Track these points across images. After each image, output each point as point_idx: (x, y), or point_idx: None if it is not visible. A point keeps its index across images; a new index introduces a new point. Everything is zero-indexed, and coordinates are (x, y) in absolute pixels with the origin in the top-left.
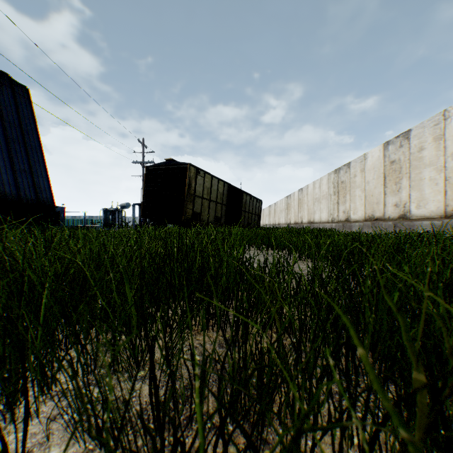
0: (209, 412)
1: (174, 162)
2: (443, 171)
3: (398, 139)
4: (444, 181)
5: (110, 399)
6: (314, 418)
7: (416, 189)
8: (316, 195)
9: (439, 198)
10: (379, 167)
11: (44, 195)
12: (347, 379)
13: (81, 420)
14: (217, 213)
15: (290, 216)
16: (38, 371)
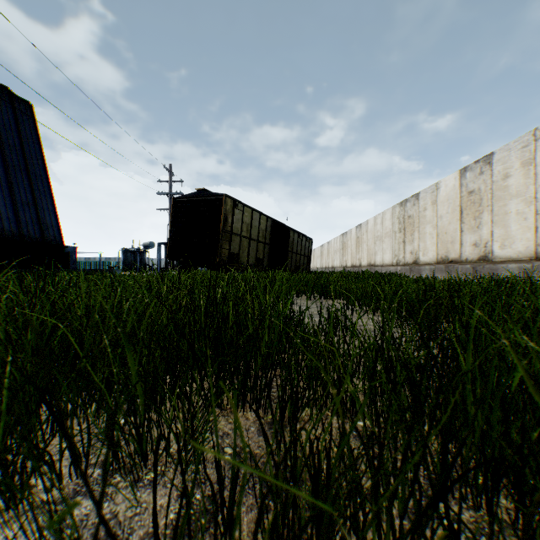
0: None
1: (207, 193)
2: (533, 203)
3: (477, 164)
4: (534, 215)
5: None
6: None
7: (500, 225)
8: (378, 233)
9: (529, 236)
10: (455, 198)
11: (51, 233)
12: (445, 501)
13: None
14: (259, 254)
15: (346, 257)
16: None
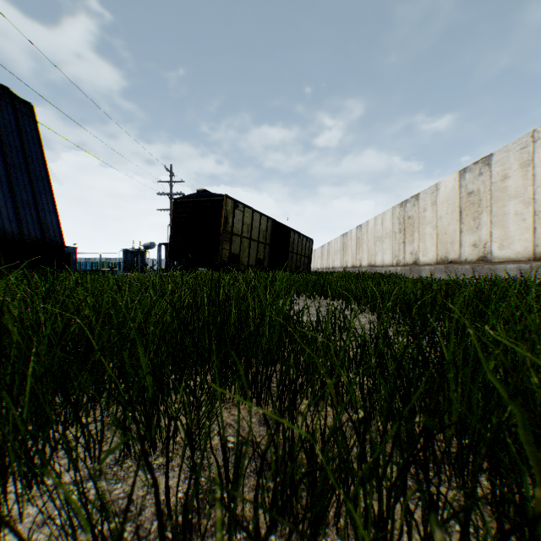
0: (245, 515)
1: (207, 193)
2: (531, 204)
3: (476, 165)
4: (532, 216)
5: (87, 539)
6: (386, 540)
7: (499, 226)
8: (378, 233)
9: (527, 237)
10: (454, 199)
11: (52, 233)
12: (426, 476)
13: (73, 532)
14: (259, 254)
15: (347, 258)
16: (23, 461)
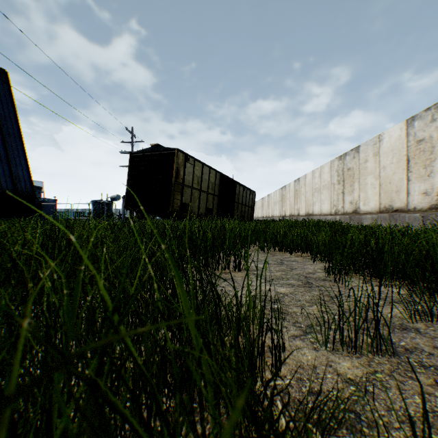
0: None
1: (160, 147)
2: None
3: (428, 112)
4: None
5: None
6: None
7: None
8: (316, 185)
9: None
10: (400, 148)
11: (24, 186)
12: None
13: None
14: (209, 204)
15: (285, 208)
16: None
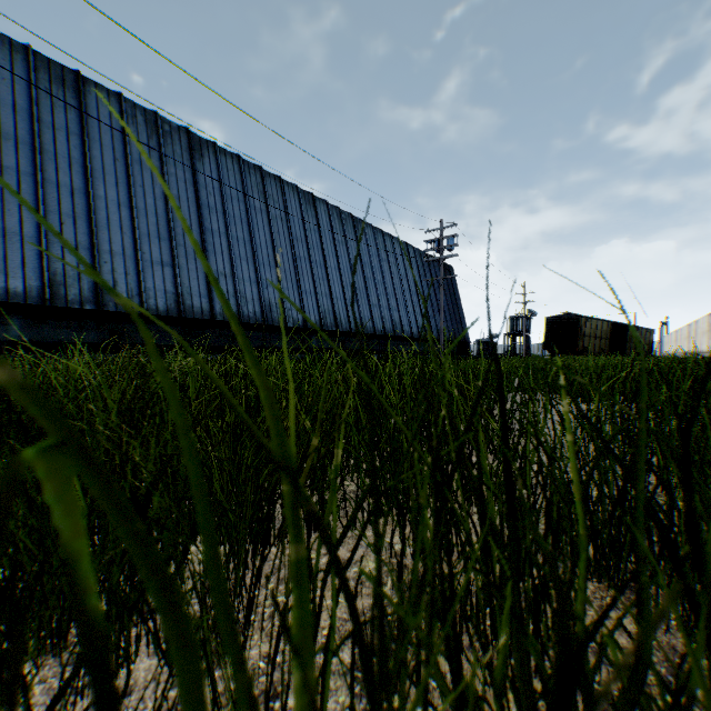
0: None
1: (568, 315)
2: None
3: None
4: None
5: None
6: None
7: None
8: (701, 330)
9: None
10: None
11: (465, 336)
12: None
13: None
14: (600, 346)
15: (688, 345)
16: None
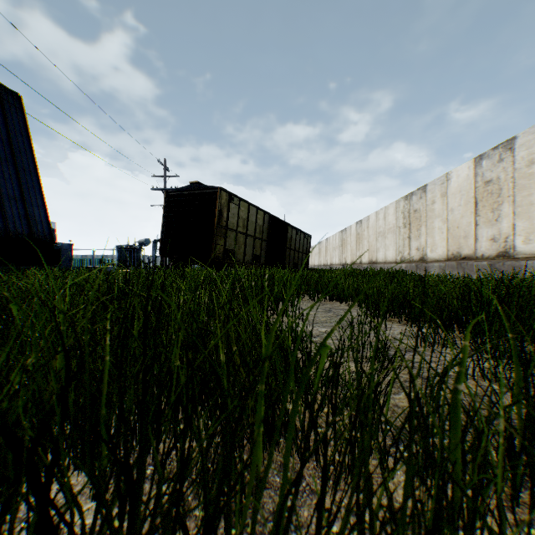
0: None
1: (201, 186)
2: None
3: (496, 150)
4: None
5: None
6: None
7: (524, 217)
8: (380, 228)
9: None
10: (468, 189)
11: (40, 229)
12: None
13: None
14: (256, 251)
15: (346, 254)
16: None
